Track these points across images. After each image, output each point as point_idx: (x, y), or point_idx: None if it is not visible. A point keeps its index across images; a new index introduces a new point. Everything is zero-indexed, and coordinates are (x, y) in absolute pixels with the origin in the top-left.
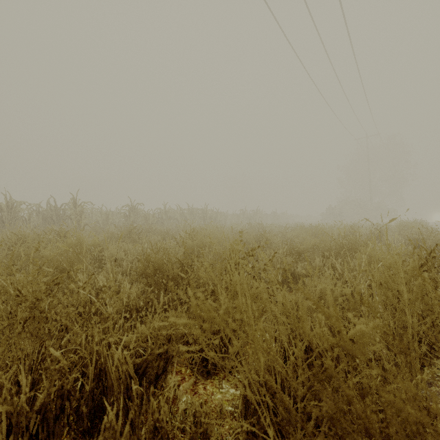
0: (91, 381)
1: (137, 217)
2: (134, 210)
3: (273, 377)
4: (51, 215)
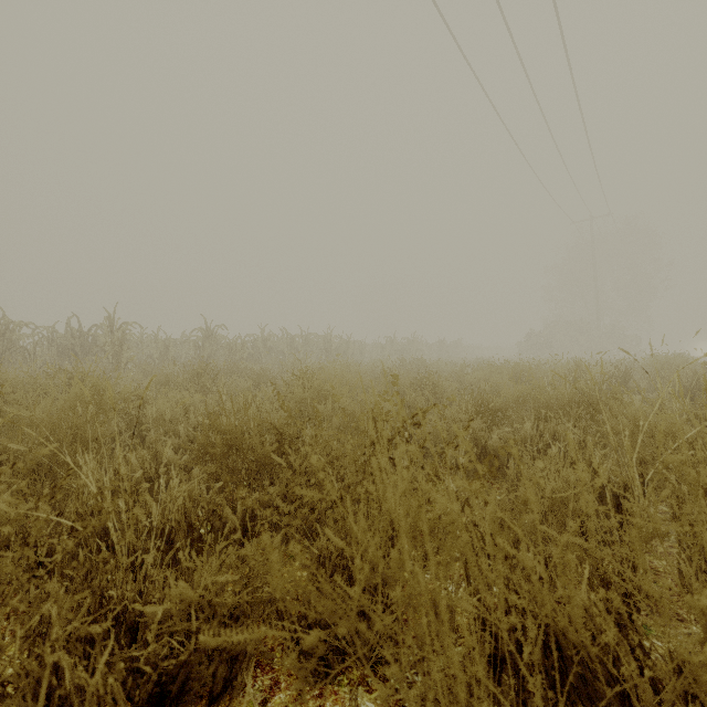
0: None
1: (215, 349)
2: (211, 336)
3: None
4: (72, 345)
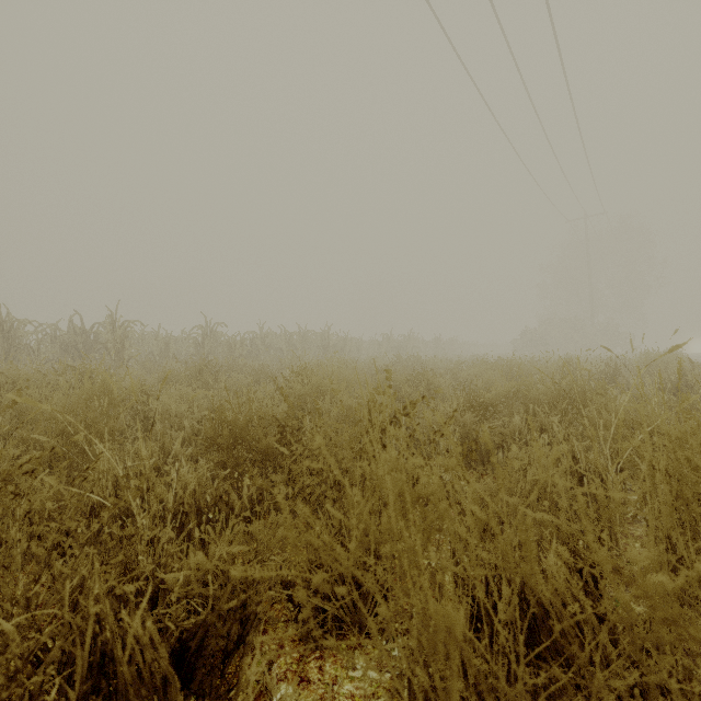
0: (82, 682)
1: (215, 346)
2: (211, 334)
3: (460, 673)
4: (75, 342)
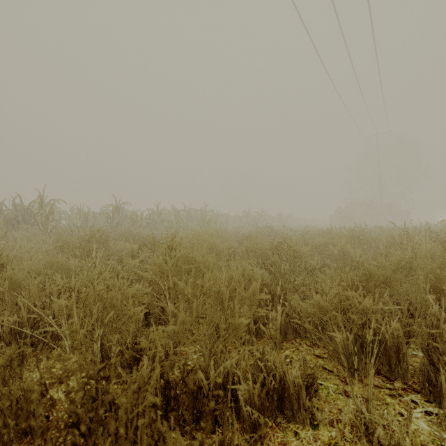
0: None
1: (122, 219)
2: (119, 210)
3: None
4: (14, 216)
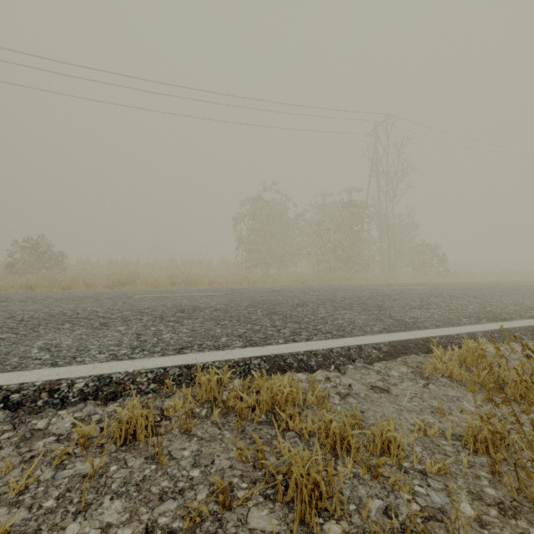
0: None
1: None
2: None
3: None
4: None
